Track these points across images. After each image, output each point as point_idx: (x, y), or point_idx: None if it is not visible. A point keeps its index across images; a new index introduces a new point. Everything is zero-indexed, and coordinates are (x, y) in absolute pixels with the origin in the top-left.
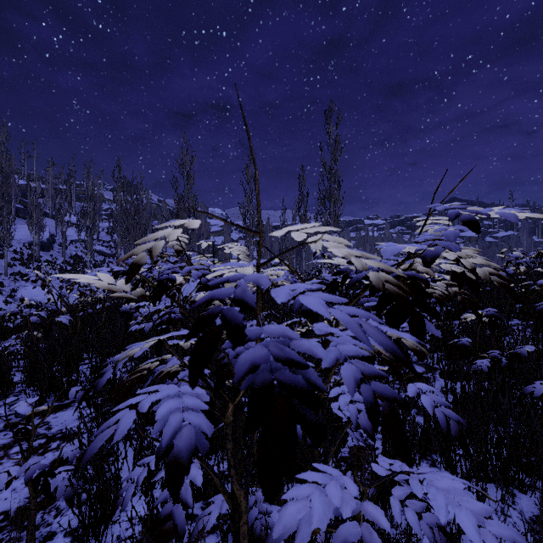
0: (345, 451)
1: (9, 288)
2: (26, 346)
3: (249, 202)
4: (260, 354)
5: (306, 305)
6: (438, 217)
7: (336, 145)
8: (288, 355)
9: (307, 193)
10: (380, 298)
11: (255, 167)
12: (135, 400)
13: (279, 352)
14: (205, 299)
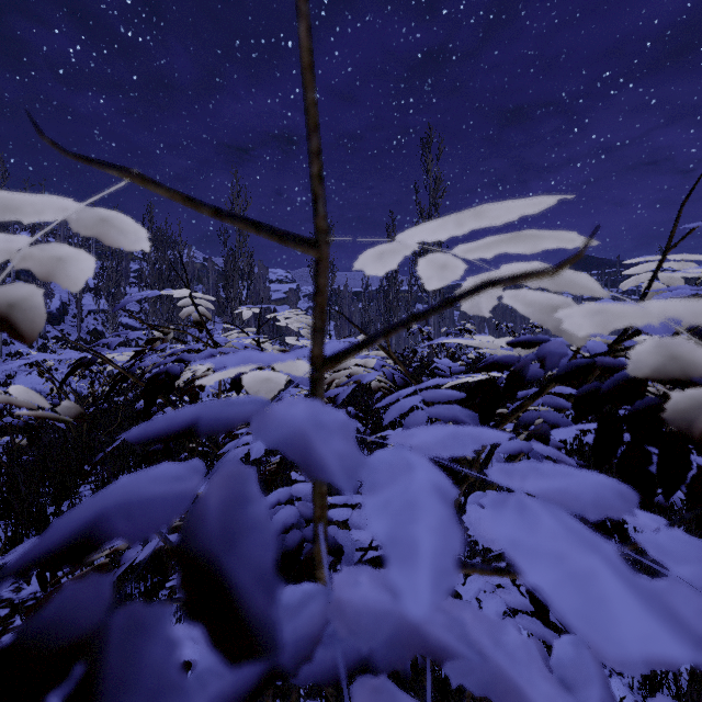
0: None
1: (4, 373)
2: (9, 457)
3: None
4: None
5: (581, 626)
6: (678, 256)
7: (436, 184)
8: None
9: None
10: (601, 426)
11: None
12: None
13: None
14: (62, 529)
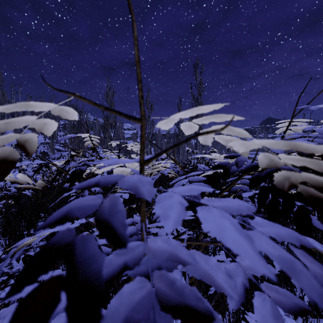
0: (213, 290)
1: None
2: (5, 209)
3: (147, 119)
4: (140, 297)
5: (216, 236)
6: (298, 119)
7: (200, 85)
8: (182, 296)
9: None
10: (260, 190)
11: (132, 17)
12: (26, 291)
13: (168, 291)
14: (57, 215)
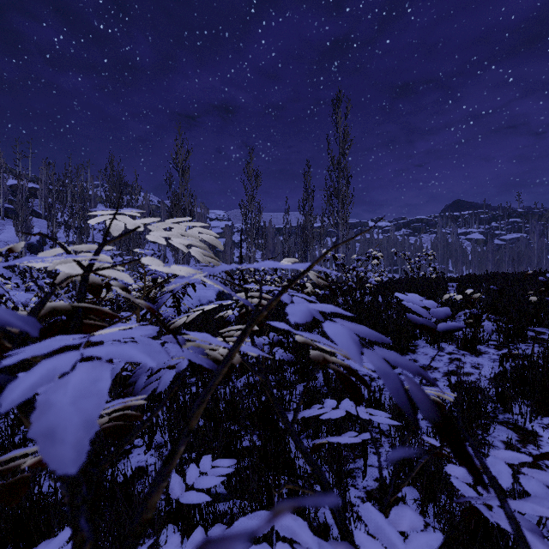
0: None
1: None
2: None
3: (250, 201)
4: None
5: None
6: None
7: (345, 137)
8: None
9: (313, 191)
10: None
11: None
12: None
13: None
14: None
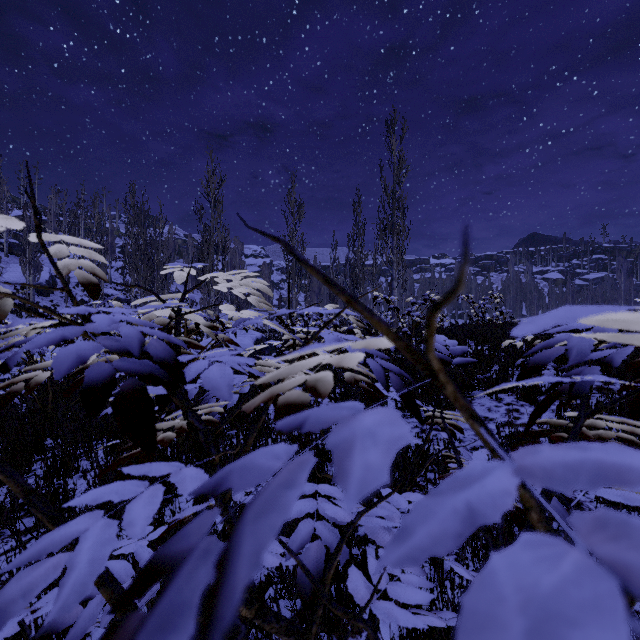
0: None
1: None
2: None
3: (291, 235)
4: None
5: None
6: None
7: (400, 163)
8: None
9: (364, 224)
10: None
11: None
12: None
13: None
14: None
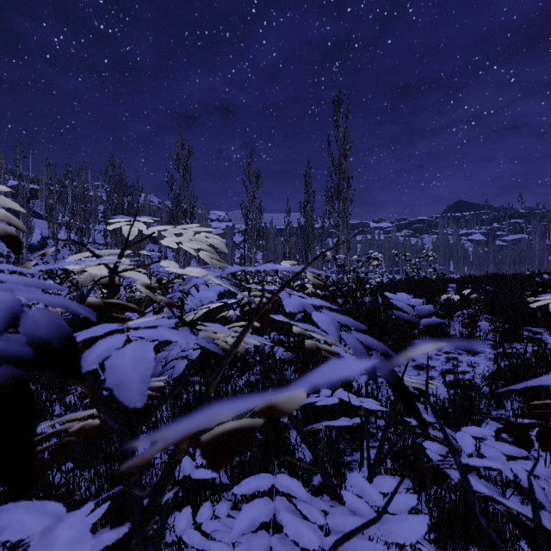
0: None
1: None
2: None
3: (251, 202)
4: None
5: None
6: None
7: (345, 138)
8: None
9: (313, 192)
10: None
11: None
12: None
13: None
14: None
